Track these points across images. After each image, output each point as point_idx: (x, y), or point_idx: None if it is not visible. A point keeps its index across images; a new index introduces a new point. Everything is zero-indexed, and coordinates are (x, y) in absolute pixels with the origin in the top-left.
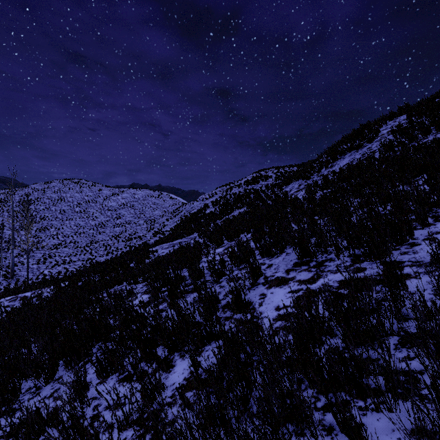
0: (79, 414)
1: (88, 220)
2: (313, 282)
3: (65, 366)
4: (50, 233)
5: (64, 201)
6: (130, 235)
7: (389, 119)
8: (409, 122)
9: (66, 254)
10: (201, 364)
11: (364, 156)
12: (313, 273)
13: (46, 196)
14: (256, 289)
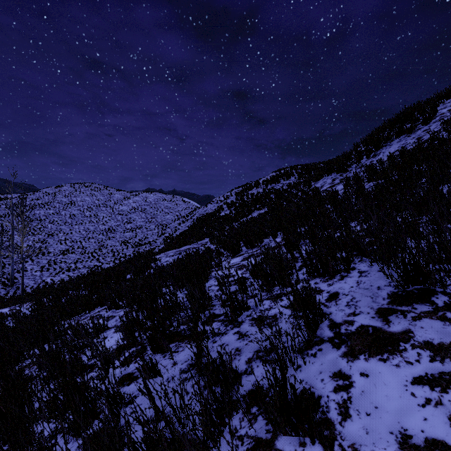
0: None
1: (98, 224)
2: None
3: None
4: (58, 238)
5: (74, 205)
6: (141, 240)
7: (446, 97)
8: None
9: (72, 261)
10: None
11: (420, 139)
12: None
13: (56, 201)
14: (319, 354)
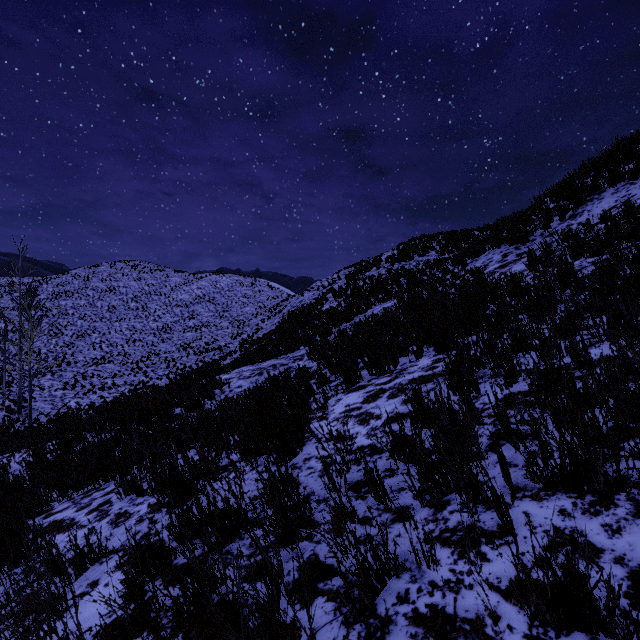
0: None
1: (147, 321)
2: None
3: None
4: (91, 340)
5: (114, 292)
6: (207, 344)
7: None
8: None
9: (109, 374)
10: None
11: None
12: None
13: (90, 286)
14: None
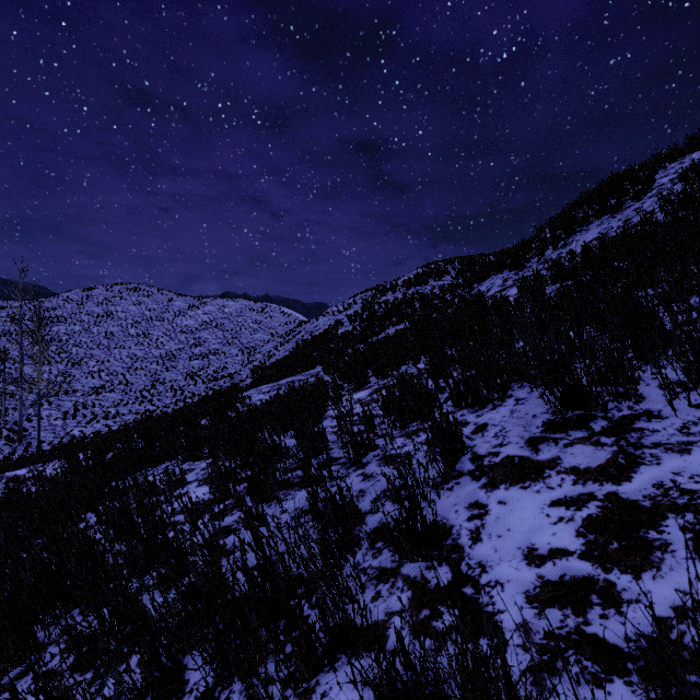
0: None
1: (149, 348)
2: (622, 475)
3: None
4: (88, 369)
5: (112, 317)
6: (216, 372)
7: (670, 159)
8: None
9: (111, 403)
10: None
11: (629, 223)
12: (611, 449)
13: (84, 311)
14: (456, 487)
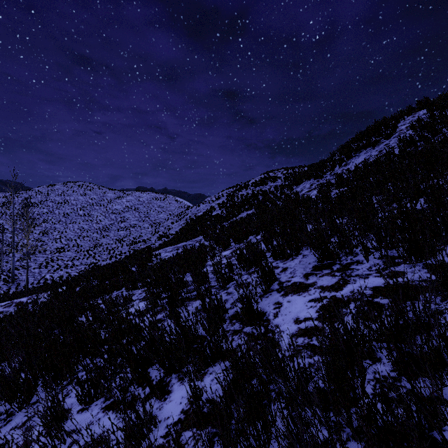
0: None
1: (92, 223)
2: (339, 288)
3: (43, 387)
4: (53, 236)
5: (67, 204)
6: (135, 239)
7: (407, 114)
8: (430, 116)
9: (69, 258)
10: (203, 392)
11: (381, 153)
12: (338, 278)
13: (49, 199)
14: (270, 296)
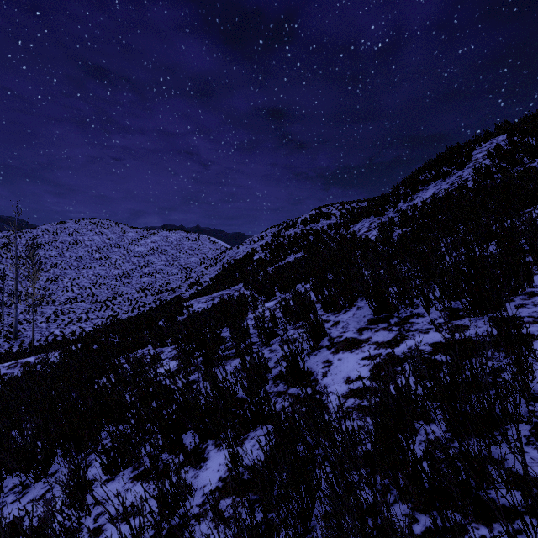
0: (74, 526)
1: (110, 268)
2: (396, 345)
3: (63, 456)
4: (63, 284)
5: (80, 245)
6: (161, 287)
7: (484, 140)
8: (510, 142)
9: (82, 310)
10: (243, 458)
11: (452, 186)
12: (395, 333)
13: (59, 240)
14: (319, 354)
